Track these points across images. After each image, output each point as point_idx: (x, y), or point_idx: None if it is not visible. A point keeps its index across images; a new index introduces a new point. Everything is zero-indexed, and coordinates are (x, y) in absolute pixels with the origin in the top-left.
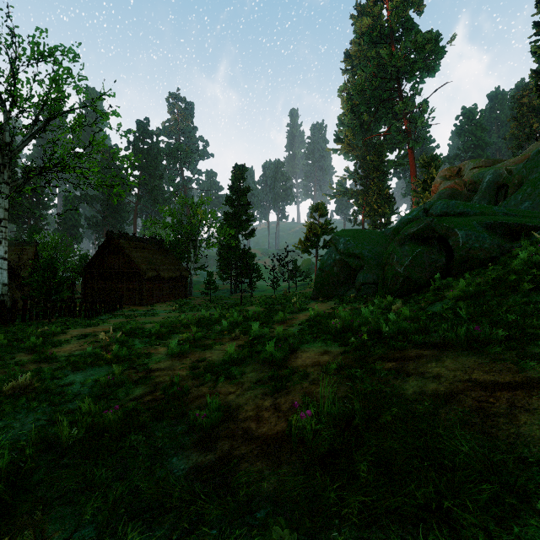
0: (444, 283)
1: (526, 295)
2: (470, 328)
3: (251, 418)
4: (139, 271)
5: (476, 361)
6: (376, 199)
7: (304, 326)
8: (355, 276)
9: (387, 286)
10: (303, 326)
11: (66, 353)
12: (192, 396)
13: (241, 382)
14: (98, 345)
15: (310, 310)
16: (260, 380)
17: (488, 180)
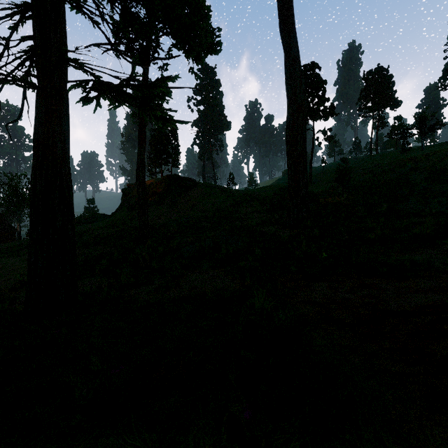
0: None
1: None
2: None
3: None
4: None
5: None
6: None
7: None
8: None
9: None
10: None
11: None
12: None
13: None
14: None
15: None
16: None
17: None
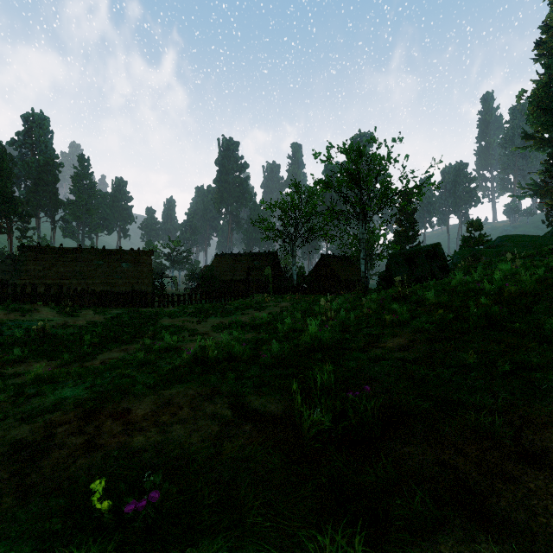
0: None
1: None
2: None
3: None
4: (338, 276)
5: None
6: None
7: None
8: None
9: None
10: None
11: None
12: None
13: None
14: None
15: None
16: None
17: None
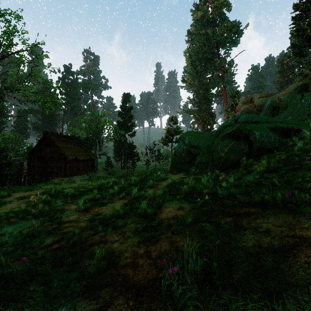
0: (249, 162)
1: (309, 170)
2: (284, 193)
3: (129, 264)
4: (64, 156)
5: (294, 219)
6: (205, 115)
7: (165, 190)
8: (195, 158)
9: (214, 164)
10: (165, 190)
11: (7, 210)
12: (88, 244)
13: (124, 232)
14: (31, 204)
15: (169, 179)
16: (137, 231)
17: (268, 104)
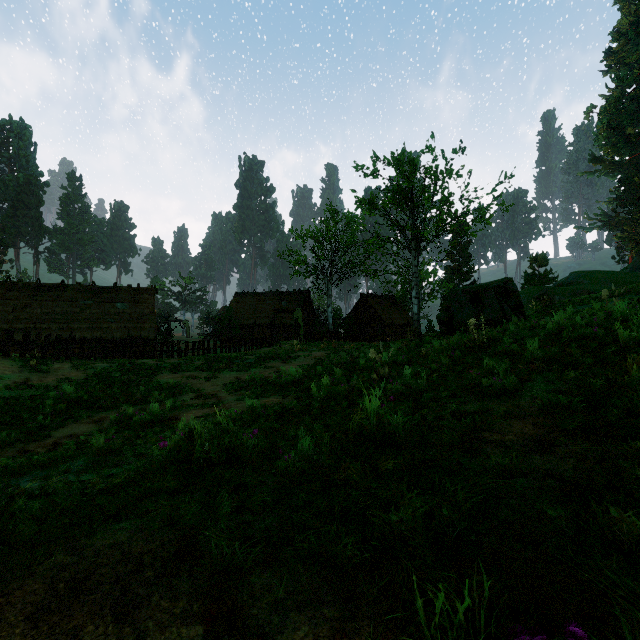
0: None
1: None
2: None
3: None
4: (381, 319)
5: None
6: None
7: None
8: None
9: None
10: None
11: None
12: None
13: None
14: None
15: None
16: None
17: None
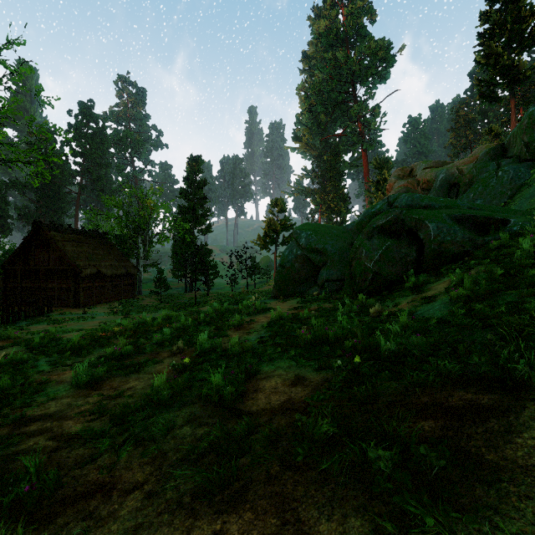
0: (420, 279)
1: None
2: None
3: None
4: (74, 267)
5: None
6: (333, 198)
7: (265, 333)
8: (317, 272)
9: (355, 283)
10: (264, 333)
11: None
12: (60, 496)
13: (162, 453)
14: None
15: (272, 312)
16: (194, 451)
17: (441, 178)
